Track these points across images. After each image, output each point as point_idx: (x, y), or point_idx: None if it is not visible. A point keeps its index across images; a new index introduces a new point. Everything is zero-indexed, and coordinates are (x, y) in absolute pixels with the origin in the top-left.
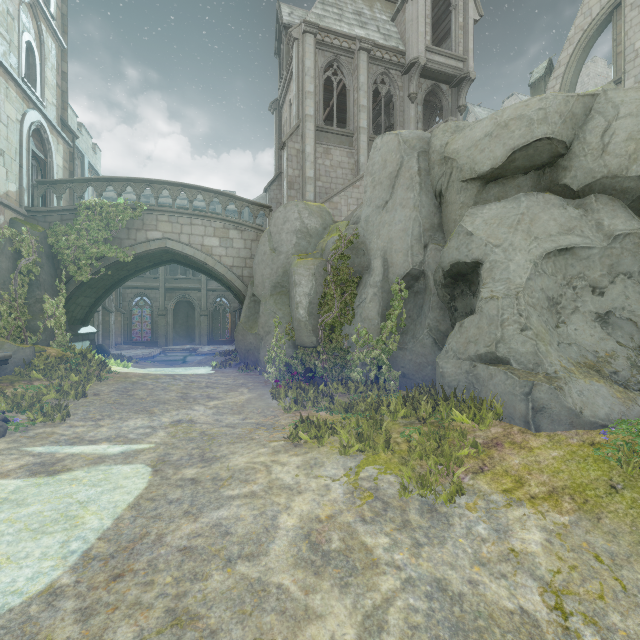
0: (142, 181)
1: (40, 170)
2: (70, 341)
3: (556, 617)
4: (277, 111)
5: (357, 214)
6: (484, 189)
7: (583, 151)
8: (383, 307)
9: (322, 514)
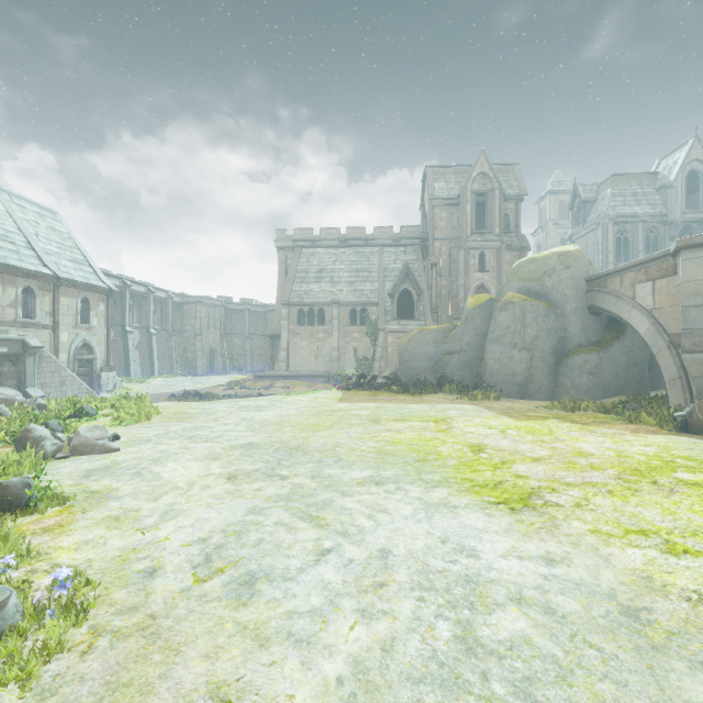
0: None
1: None
2: None
3: None
4: (571, 241)
5: None
6: None
7: None
8: None
9: None
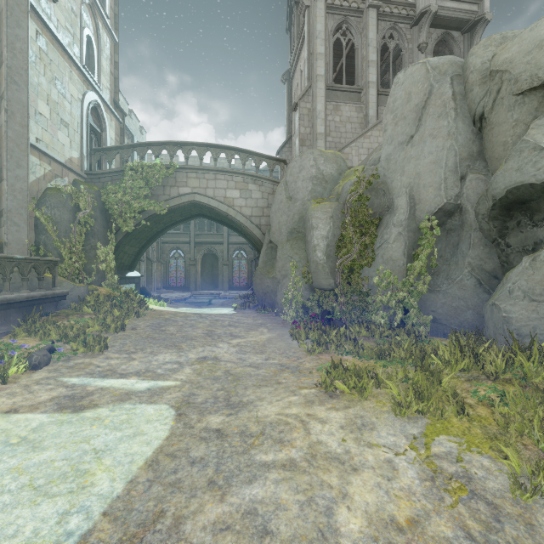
0: (175, 144)
1: (97, 142)
2: (119, 283)
3: None
4: (288, 81)
5: (373, 157)
6: None
7: None
8: (409, 247)
9: (399, 515)
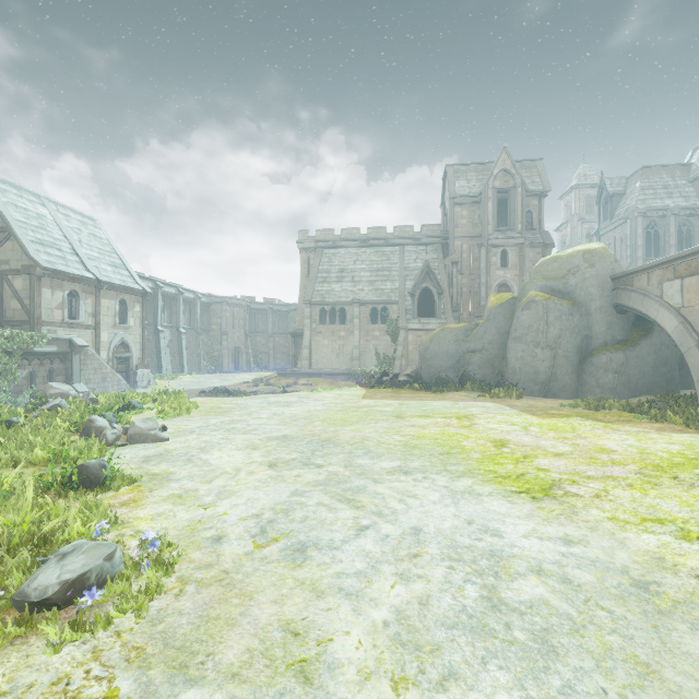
0: None
1: None
2: None
3: None
4: (597, 237)
5: None
6: None
7: None
8: None
9: None
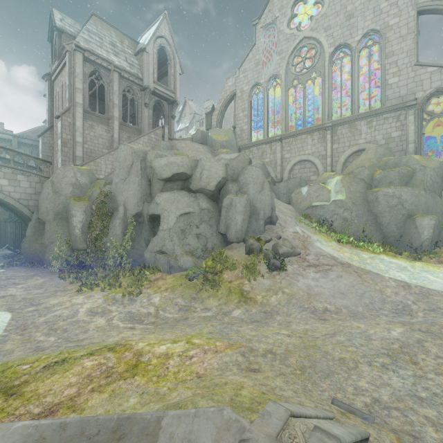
0: None
1: None
2: None
3: (156, 311)
4: (50, 81)
5: (111, 177)
6: (166, 184)
7: (195, 178)
8: (124, 229)
9: (95, 306)
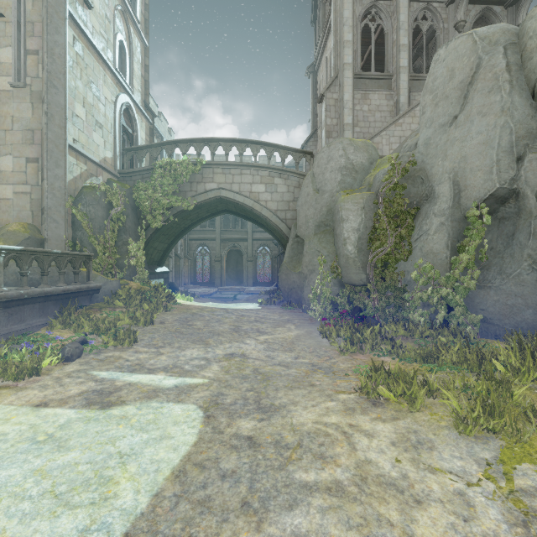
0: (201, 140)
1: (129, 142)
2: (149, 278)
3: None
4: (313, 74)
5: (408, 144)
6: None
7: None
8: (453, 238)
9: None
